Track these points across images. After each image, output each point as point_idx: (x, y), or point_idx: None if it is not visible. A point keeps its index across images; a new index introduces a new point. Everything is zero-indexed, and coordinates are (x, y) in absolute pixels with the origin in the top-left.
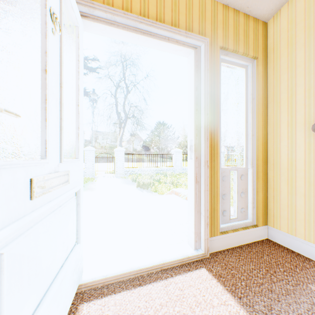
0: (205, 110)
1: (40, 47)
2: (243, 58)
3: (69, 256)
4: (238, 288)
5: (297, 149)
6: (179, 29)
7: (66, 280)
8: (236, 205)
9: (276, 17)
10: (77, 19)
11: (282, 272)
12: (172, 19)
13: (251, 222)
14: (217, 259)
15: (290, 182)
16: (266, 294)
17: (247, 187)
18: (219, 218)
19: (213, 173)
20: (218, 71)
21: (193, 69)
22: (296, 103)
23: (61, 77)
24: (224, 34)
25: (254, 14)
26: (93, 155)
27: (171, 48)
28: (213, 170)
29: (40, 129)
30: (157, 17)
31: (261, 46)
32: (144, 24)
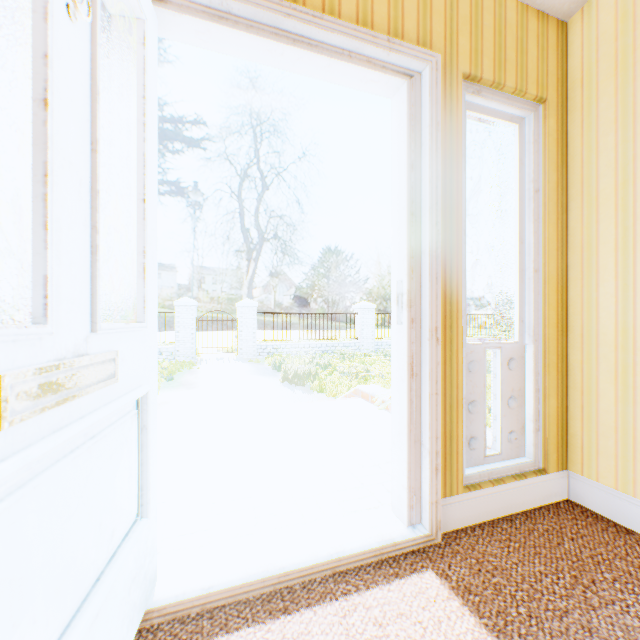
0: (432, 214)
1: (31, 44)
2: (515, 100)
3: (117, 551)
4: (513, 622)
5: (637, 301)
6: (375, 32)
7: (109, 610)
8: (500, 426)
9: (588, 10)
10: (139, 1)
11: (611, 583)
12: (358, 11)
13: (532, 462)
14: (460, 549)
15: (622, 376)
16: (579, 638)
17: (522, 386)
18: (462, 456)
19: (449, 354)
20: (459, 129)
21: (405, 123)
22: (635, 198)
23: (95, 127)
24: (473, 46)
25: (539, 3)
26: (193, 315)
27: (354, 78)
28: (449, 349)
29: (30, 248)
30: (325, 6)
31: (553, 73)
32: (295, 20)
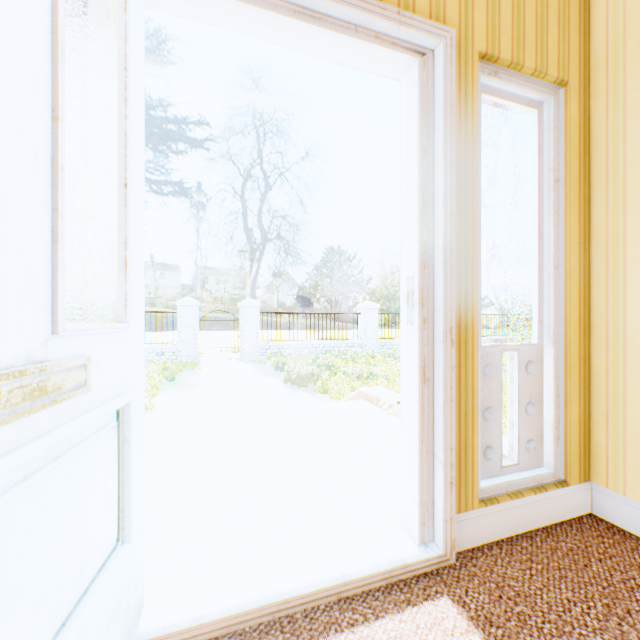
0: (446, 205)
1: None
2: (534, 83)
3: (90, 586)
4: None
5: None
6: (384, 3)
7: None
8: (517, 435)
9: None
10: None
11: None
12: None
13: (552, 473)
14: (477, 571)
15: None
16: None
17: (541, 391)
18: (477, 467)
19: (463, 357)
20: (475, 112)
21: (416, 105)
22: None
23: (57, 91)
24: (490, 22)
25: None
26: (195, 315)
27: (361, 56)
28: (463, 351)
29: None
30: None
31: (575, 54)
32: None
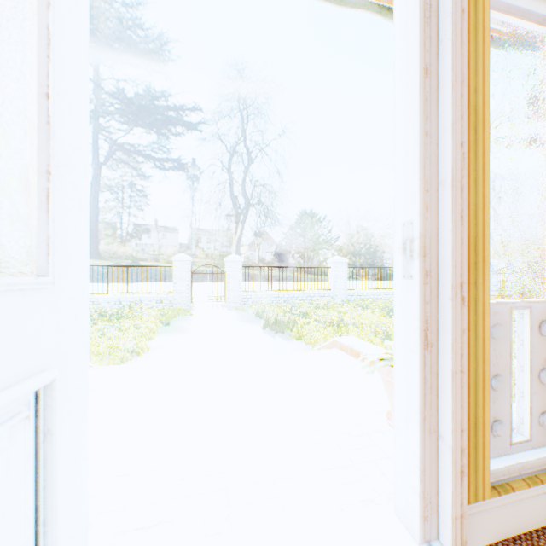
0: (455, 132)
1: None
2: None
3: None
4: None
5: None
6: None
7: None
8: (529, 406)
9: None
10: None
11: None
12: None
13: None
14: None
15: None
16: None
17: None
18: (488, 449)
19: (472, 317)
20: (486, 24)
21: (417, 14)
22: None
23: None
24: None
25: None
26: (188, 269)
27: None
28: (472, 310)
29: None
30: None
31: None
32: None
